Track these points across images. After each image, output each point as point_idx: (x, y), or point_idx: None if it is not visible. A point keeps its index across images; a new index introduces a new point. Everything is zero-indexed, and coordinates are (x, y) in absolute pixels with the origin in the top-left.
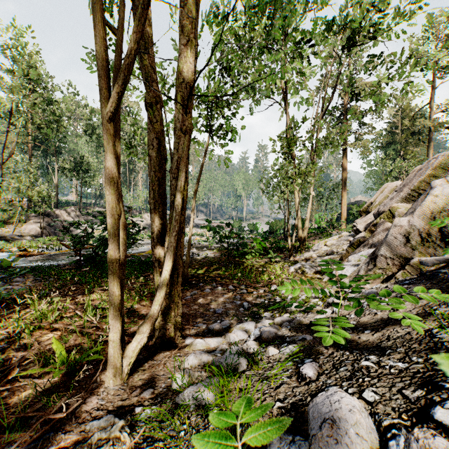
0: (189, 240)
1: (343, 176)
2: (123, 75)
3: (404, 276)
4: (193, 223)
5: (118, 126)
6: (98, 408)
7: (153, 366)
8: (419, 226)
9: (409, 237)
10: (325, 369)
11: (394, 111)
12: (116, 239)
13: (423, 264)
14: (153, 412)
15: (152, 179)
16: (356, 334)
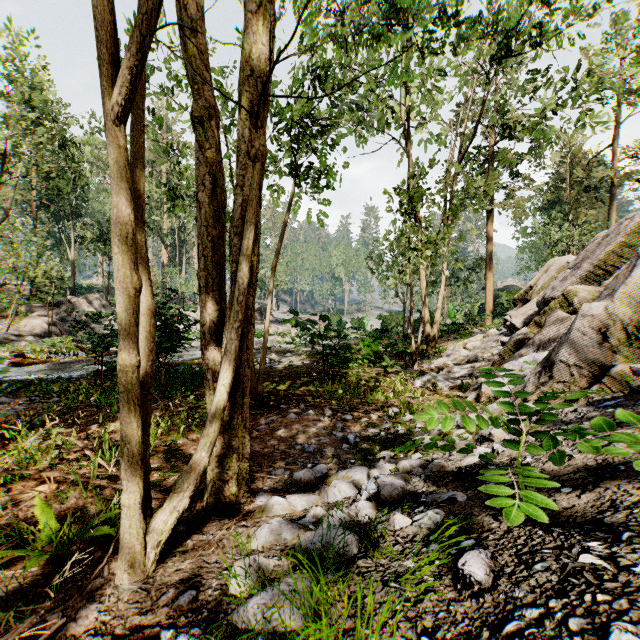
0: (265, 340)
1: (488, 249)
2: (139, 34)
3: (599, 394)
4: (272, 317)
5: (142, 144)
6: (96, 630)
7: (200, 545)
8: (622, 315)
9: (606, 333)
10: (504, 563)
11: (560, 158)
12: (133, 331)
13: (638, 374)
14: (193, 639)
15: (203, 238)
16: (545, 493)
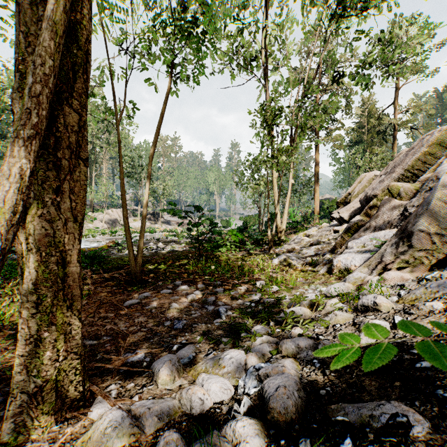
0: (143, 222)
1: (316, 171)
2: None
3: None
4: (163, 219)
5: None
6: None
7: None
8: None
9: None
10: None
11: (361, 112)
12: None
13: None
14: None
15: (19, 48)
16: None
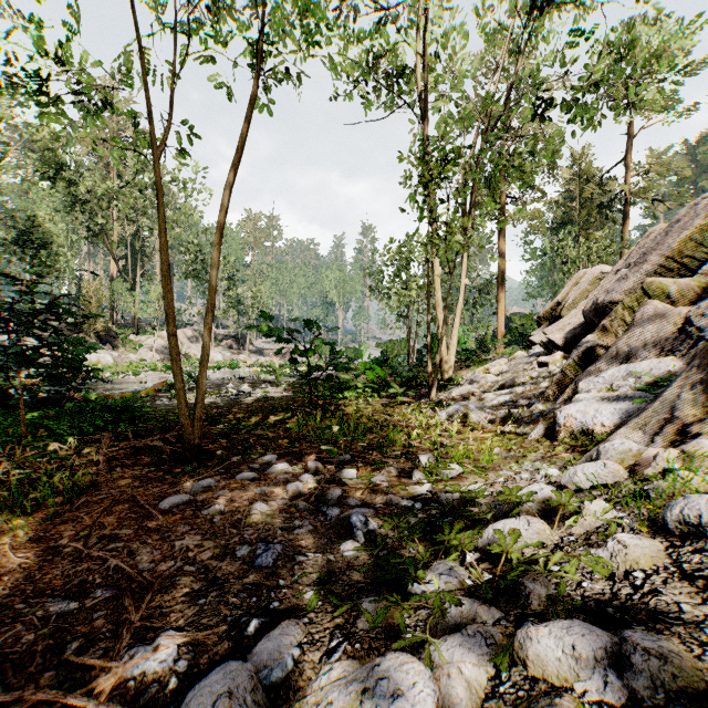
0: (205, 345)
1: (500, 268)
2: None
3: None
4: (252, 347)
5: None
6: None
7: None
8: None
9: None
10: None
11: (570, 175)
12: None
13: None
14: None
15: None
16: None
